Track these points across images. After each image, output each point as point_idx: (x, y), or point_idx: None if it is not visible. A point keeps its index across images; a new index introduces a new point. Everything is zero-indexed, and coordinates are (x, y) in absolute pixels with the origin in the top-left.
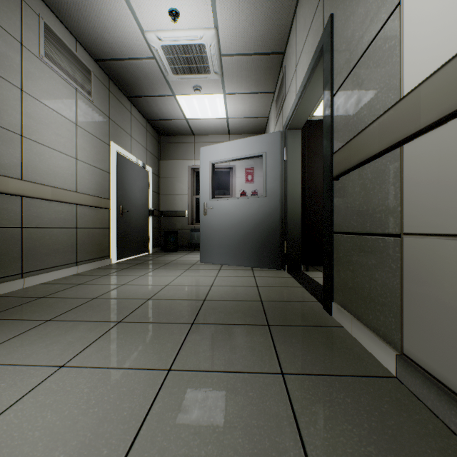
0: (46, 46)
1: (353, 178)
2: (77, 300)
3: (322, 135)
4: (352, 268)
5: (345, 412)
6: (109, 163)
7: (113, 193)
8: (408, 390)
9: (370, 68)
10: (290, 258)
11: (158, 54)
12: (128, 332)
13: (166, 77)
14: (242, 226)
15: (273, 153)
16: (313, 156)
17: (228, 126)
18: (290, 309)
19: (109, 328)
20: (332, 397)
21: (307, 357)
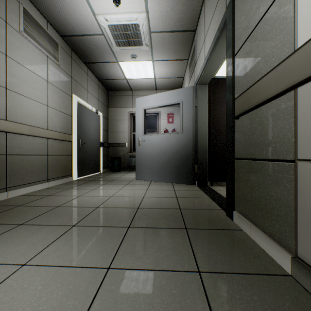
0: (24, 24)
1: (251, 117)
2: (44, 208)
3: (222, 89)
4: (250, 186)
5: (254, 310)
6: (71, 109)
7: (75, 131)
8: (303, 288)
9: (266, 31)
10: (199, 176)
11: (105, 31)
12: (79, 234)
13: (111, 48)
14: (165, 154)
15: (188, 101)
16: (216, 103)
17: (155, 83)
18: (202, 215)
19: (65, 231)
20: (241, 295)
21: (217, 256)
